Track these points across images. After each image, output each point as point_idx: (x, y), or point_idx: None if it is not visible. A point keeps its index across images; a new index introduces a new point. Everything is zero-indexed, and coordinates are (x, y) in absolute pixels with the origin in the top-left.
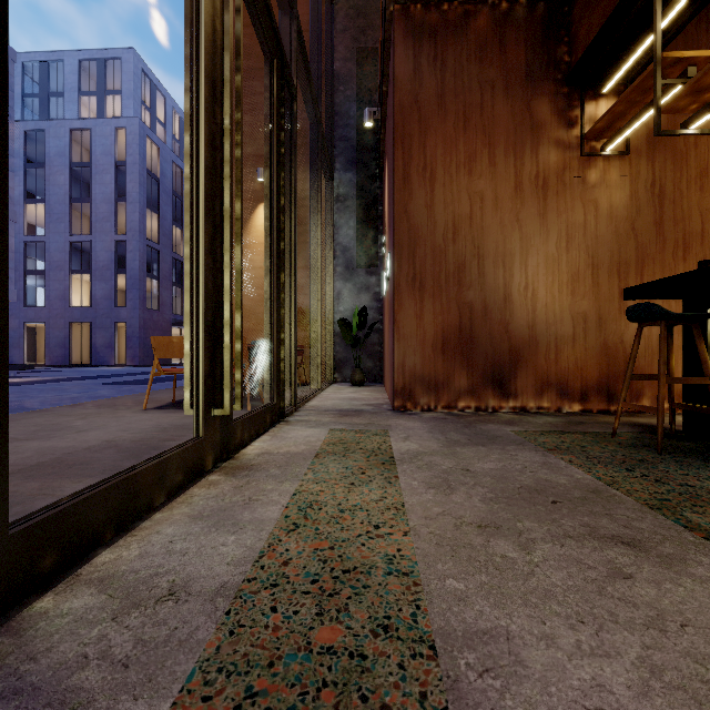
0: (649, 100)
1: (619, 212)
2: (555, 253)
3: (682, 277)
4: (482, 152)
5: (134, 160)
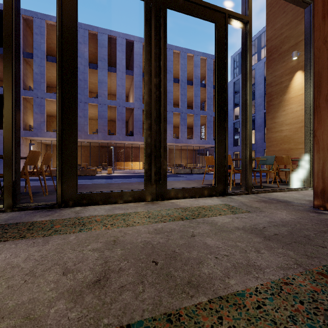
0: None
1: None
2: None
3: None
4: None
5: None
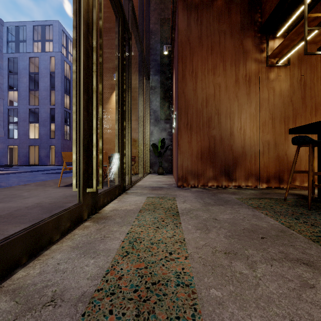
0: (300, 38)
1: (284, 93)
2: (254, 112)
3: (319, 123)
4: (219, 64)
5: (58, 71)
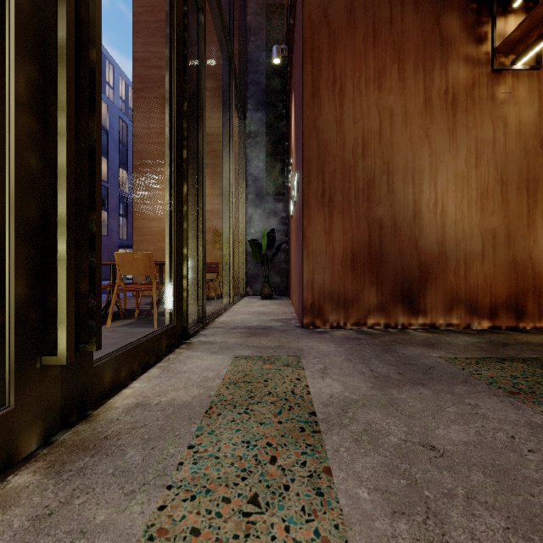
0: None
1: (528, 128)
2: (464, 169)
3: None
4: (391, 67)
5: None
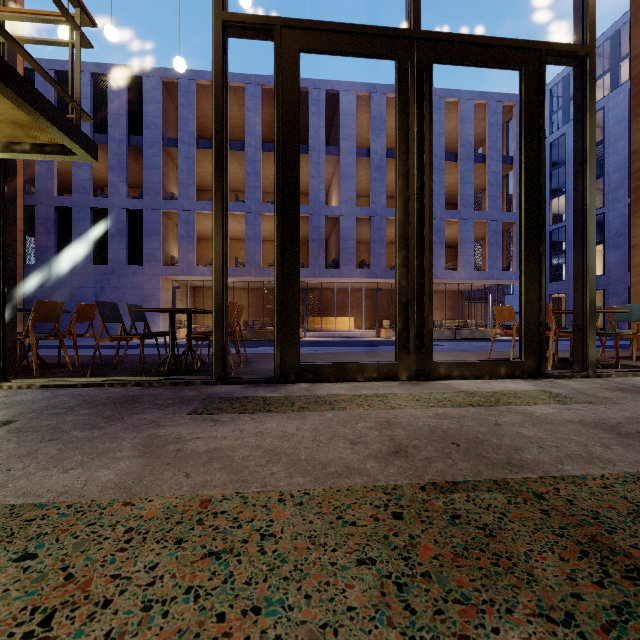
0: None
1: None
2: None
3: None
4: None
5: None
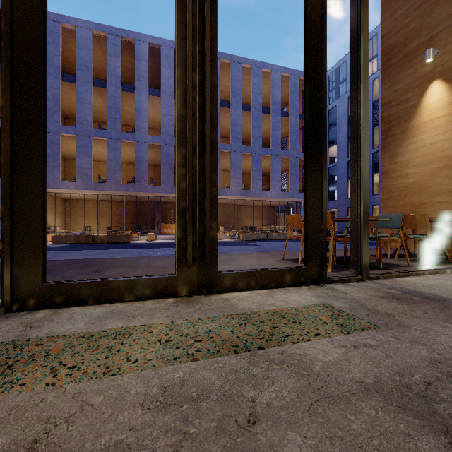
0: None
1: None
2: None
3: None
4: None
5: None
